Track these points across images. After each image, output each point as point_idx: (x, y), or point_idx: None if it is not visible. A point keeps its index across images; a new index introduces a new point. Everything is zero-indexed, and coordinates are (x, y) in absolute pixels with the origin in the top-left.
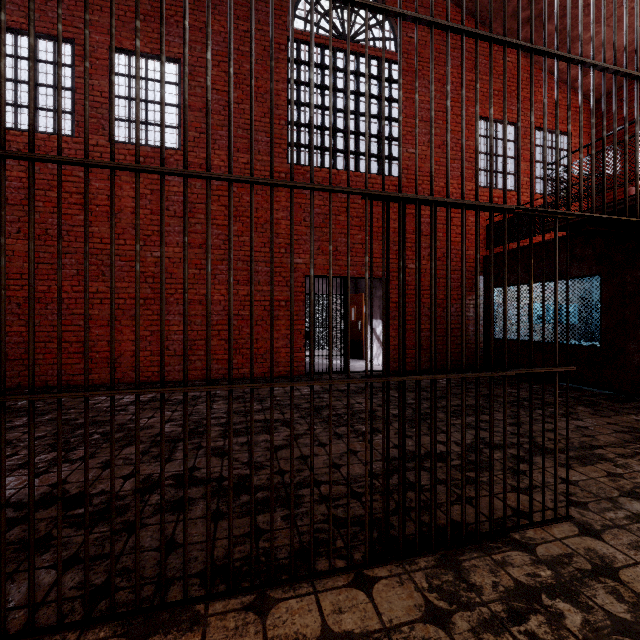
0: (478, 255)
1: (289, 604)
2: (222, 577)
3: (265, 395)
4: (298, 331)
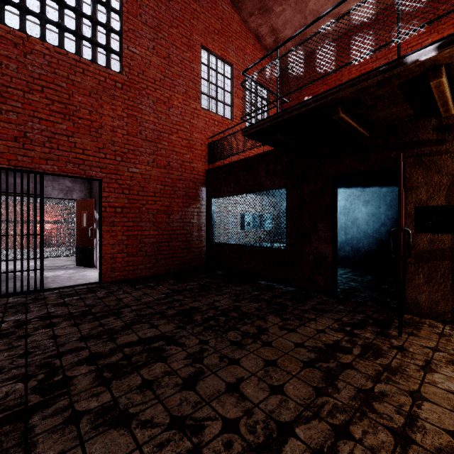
0: None
1: None
2: None
3: None
4: None
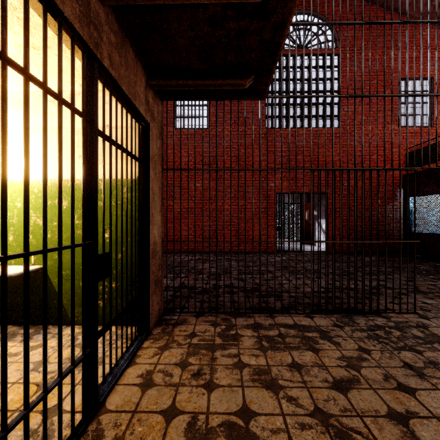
0: (363, 190)
1: (281, 317)
2: (256, 310)
3: (255, 260)
4: (272, 226)
